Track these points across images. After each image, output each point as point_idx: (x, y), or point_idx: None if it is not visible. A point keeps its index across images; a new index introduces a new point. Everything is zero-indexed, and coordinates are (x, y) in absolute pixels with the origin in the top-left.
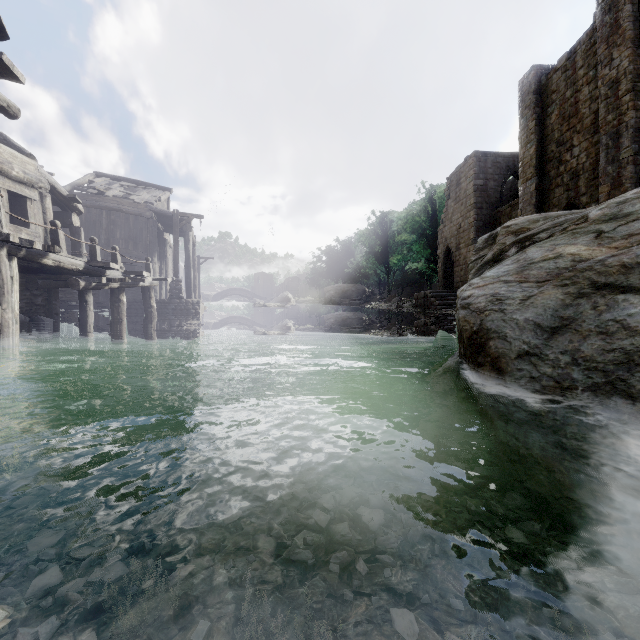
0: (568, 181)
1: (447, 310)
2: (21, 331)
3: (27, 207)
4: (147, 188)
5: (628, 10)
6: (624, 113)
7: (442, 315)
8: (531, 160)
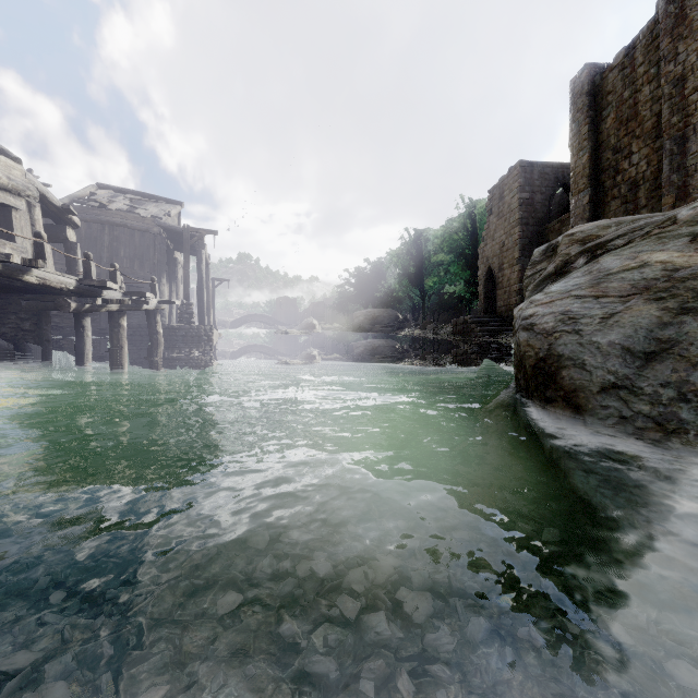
0: (626, 192)
1: (489, 337)
2: (3, 360)
3: (12, 218)
4: (155, 201)
5: None
6: (691, 114)
7: (484, 343)
8: (584, 169)
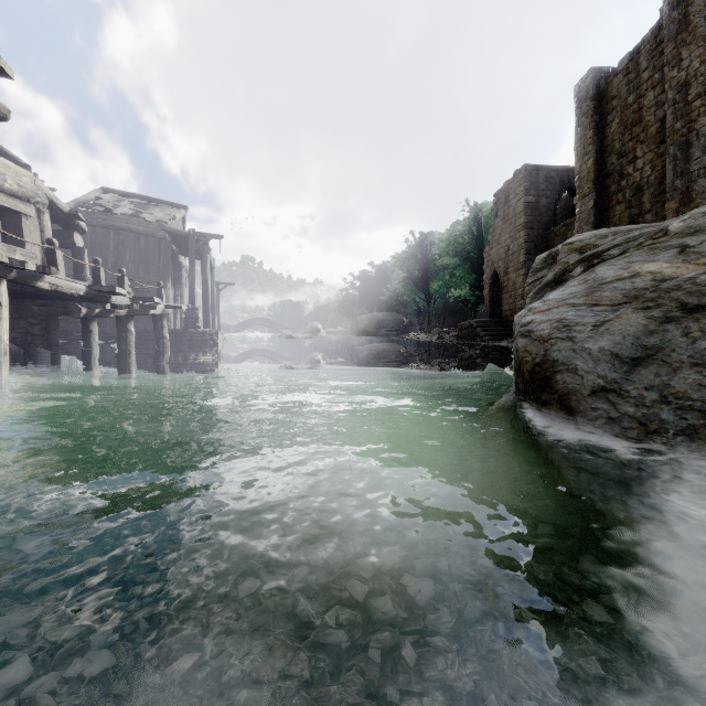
0: (630, 197)
1: (494, 341)
2: (14, 364)
3: (22, 224)
4: (160, 205)
5: (699, 4)
6: (694, 120)
7: (489, 347)
8: (589, 174)
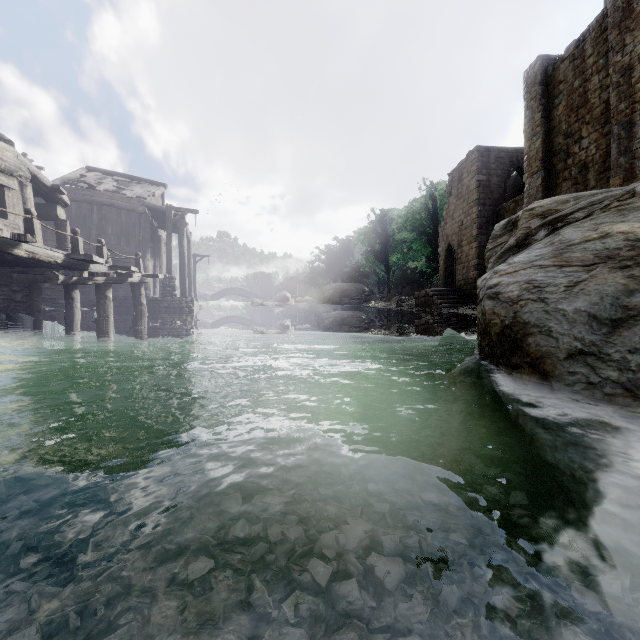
0: (576, 174)
1: (449, 309)
2: None
3: (5, 196)
4: (141, 183)
5: None
6: (638, 101)
7: (444, 314)
8: (537, 153)
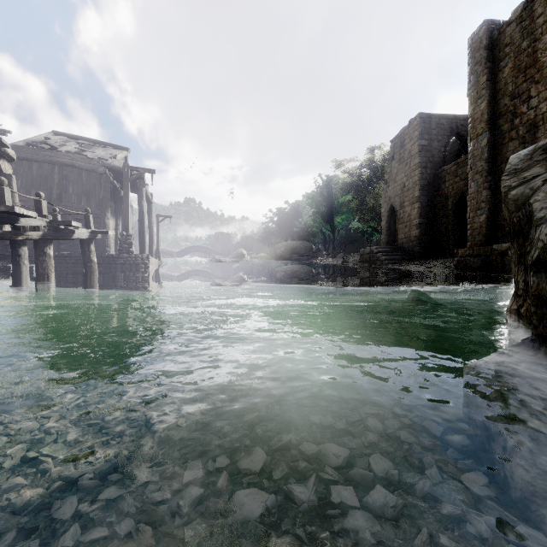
0: (524, 133)
1: (394, 265)
2: None
3: None
4: (104, 147)
5: None
6: None
7: (390, 270)
8: (482, 115)
